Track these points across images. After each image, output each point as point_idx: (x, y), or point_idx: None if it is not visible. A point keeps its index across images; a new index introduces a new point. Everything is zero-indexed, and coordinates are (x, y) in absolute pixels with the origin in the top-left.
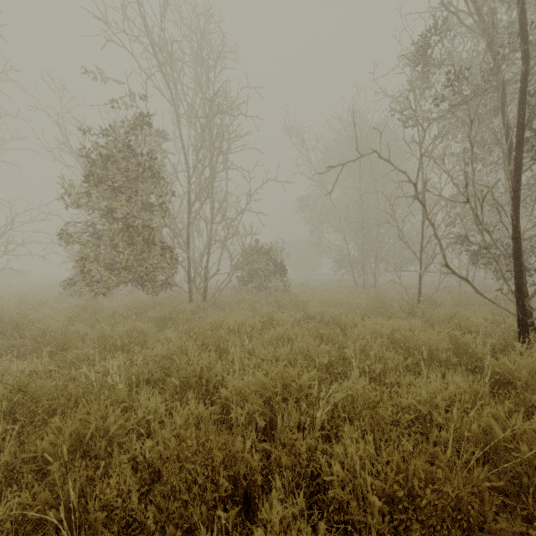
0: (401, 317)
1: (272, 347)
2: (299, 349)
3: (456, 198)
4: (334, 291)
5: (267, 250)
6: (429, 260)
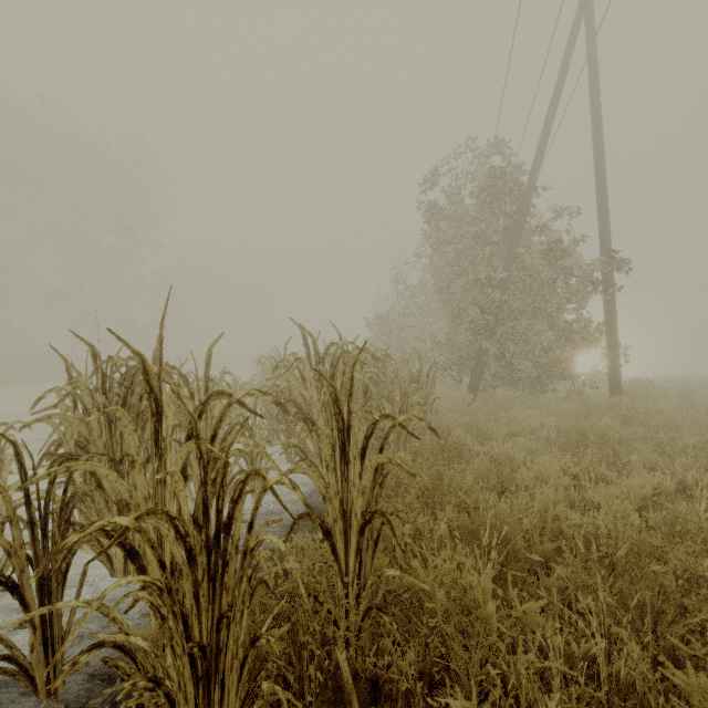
0: None
1: None
2: None
3: None
4: None
5: None
6: None
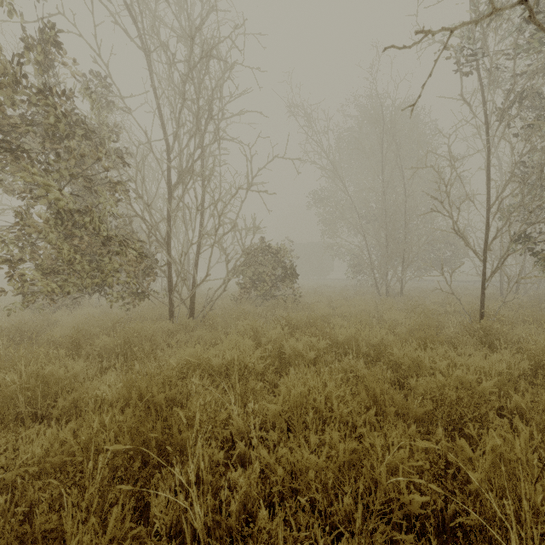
0: (469, 344)
1: (285, 451)
2: (347, 458)
3: (539, 175)
4: (357, 301)
5: (274, 251)
6: (499, 261)
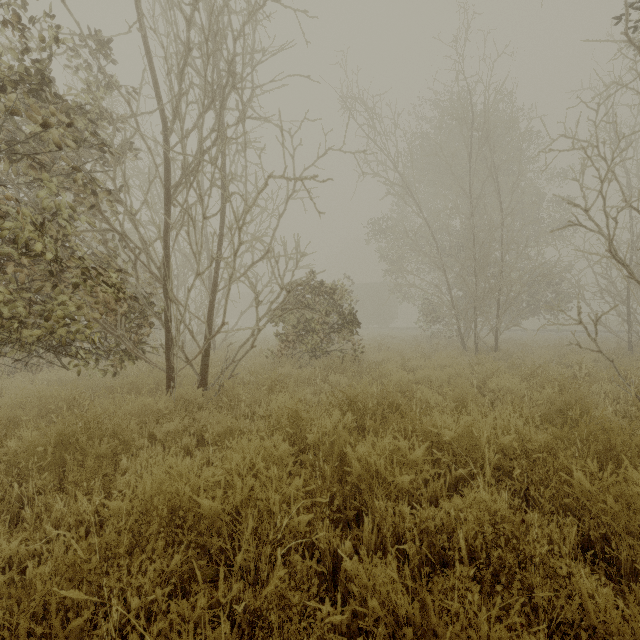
0: None
1: None
2: None
3: None
4: (442, 360)
5: (326, 290)
6: None
